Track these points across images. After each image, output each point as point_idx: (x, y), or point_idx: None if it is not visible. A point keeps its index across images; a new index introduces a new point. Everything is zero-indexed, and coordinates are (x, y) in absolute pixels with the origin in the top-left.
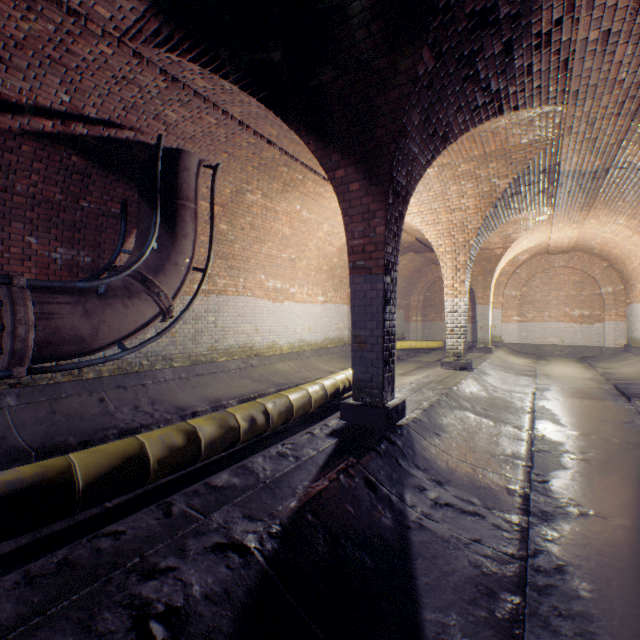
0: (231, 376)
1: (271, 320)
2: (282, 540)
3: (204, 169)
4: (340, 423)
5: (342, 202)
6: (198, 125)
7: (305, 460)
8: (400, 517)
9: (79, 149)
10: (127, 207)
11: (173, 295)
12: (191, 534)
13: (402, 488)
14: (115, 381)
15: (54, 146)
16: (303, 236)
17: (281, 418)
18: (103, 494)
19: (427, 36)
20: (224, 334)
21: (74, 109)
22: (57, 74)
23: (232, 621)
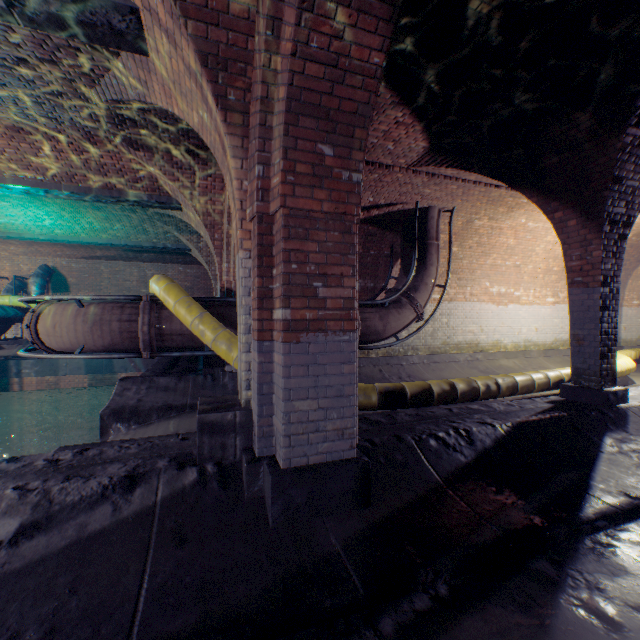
0: (460, 366)
1: (494, 321)
2: (511, 429)
3: (442, 213)
4: (558, 398)
5: (560, 234)
6: (443, 191)
7: (526, 408)
8: (596, 446)
9: (372, 222)
10: (393, 249)
11: (423, 305)
12: (465, 417)
13: (603, 436)
14: (385, 360)
15: (361, 224)
16: (528, 243)
17: (508, 390)
18: (416, 402)
19: (628, 123)
20: (453, 332)
21: (373, 203)
22: (370, 190)
23: (490, 441)
